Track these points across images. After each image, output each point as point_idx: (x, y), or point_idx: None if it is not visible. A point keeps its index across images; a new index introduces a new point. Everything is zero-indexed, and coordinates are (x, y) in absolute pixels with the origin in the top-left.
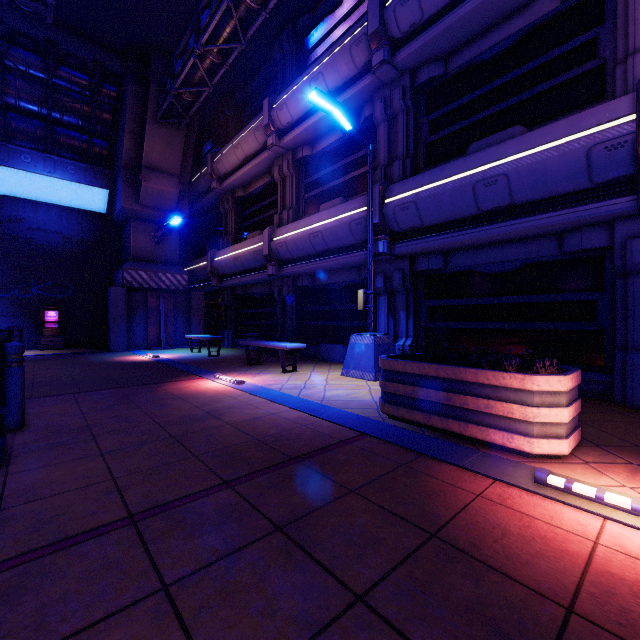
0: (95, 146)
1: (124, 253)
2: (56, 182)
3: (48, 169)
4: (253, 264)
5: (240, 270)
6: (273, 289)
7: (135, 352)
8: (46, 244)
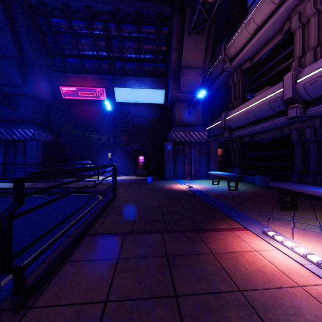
0: (159, 67)
1: (172, 123)
2: (142, 91)
3: (139, 85)
4: (266, 113)
5: (250, 121)
6: (287, 133)
7: (177, 181)
8: (139, 123)
